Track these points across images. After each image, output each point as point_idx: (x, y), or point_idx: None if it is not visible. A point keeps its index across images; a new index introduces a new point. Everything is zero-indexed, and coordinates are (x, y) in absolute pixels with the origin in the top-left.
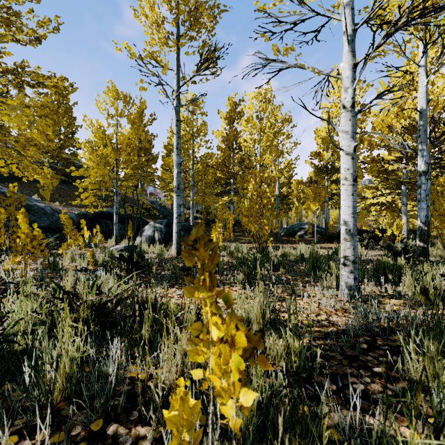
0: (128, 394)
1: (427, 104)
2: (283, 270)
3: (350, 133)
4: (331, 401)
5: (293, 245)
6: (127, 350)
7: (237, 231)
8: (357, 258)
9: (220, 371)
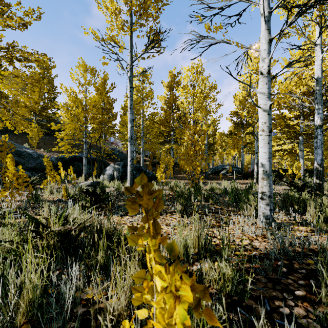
0: (83, 316)
1: (322, 74)
2: (211, 201)
3: (266, 94)
4: (262, 326)
5: (218, 181)
6: (85, 273)
7: (176, 170)
8: (272, 193)
9: (164, 321)
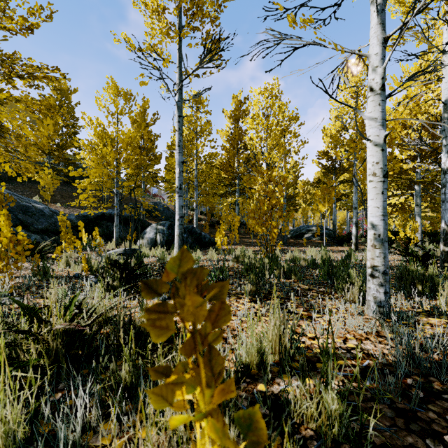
0: None
1: None
2: (294, 278)
3: (379, 120)
4: None
5: (301, 248)
6: (101, 400)
7: (242, 233)
8: (388, 268)
9: None
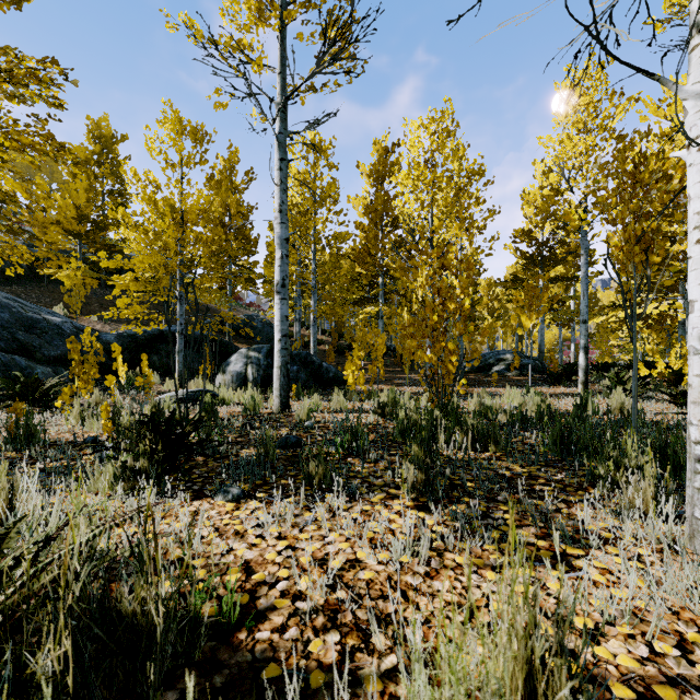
0: None
1: None
2: (494, 449)
3: None
4: None
5: (490, 389)
6: None
7: (389, 364)
8: None
9: None
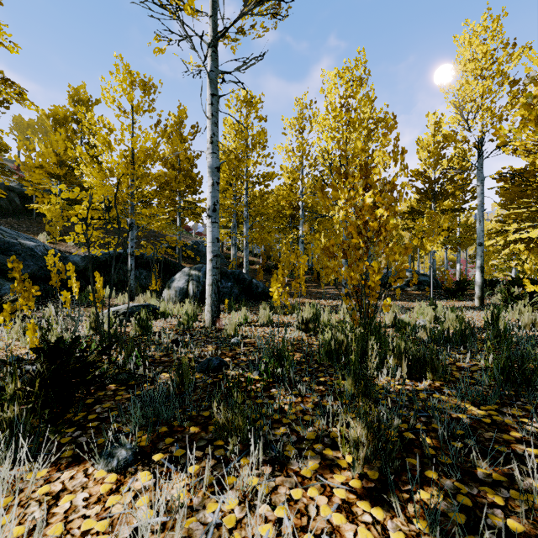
0: None
1: None
2: (431, 377)
3: None
4: None
5: (395, 302)
6: None
7: (307, 280)
8: None
9: None
